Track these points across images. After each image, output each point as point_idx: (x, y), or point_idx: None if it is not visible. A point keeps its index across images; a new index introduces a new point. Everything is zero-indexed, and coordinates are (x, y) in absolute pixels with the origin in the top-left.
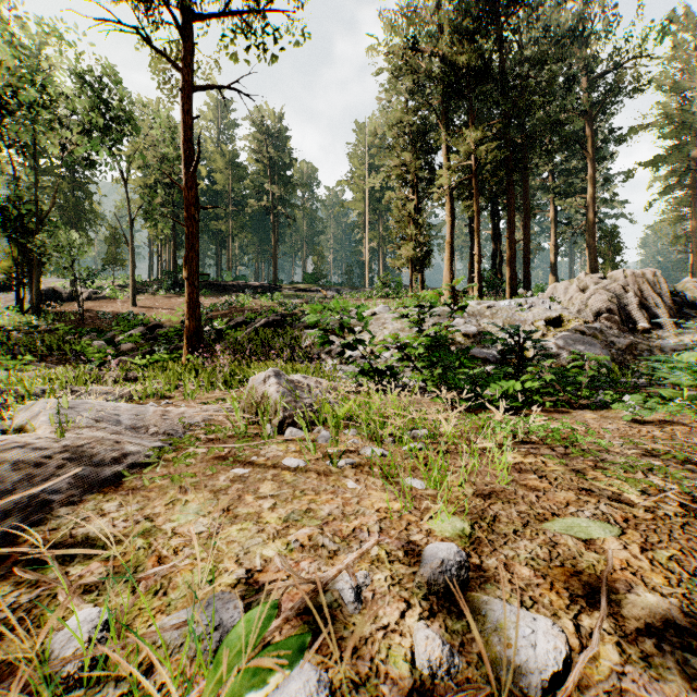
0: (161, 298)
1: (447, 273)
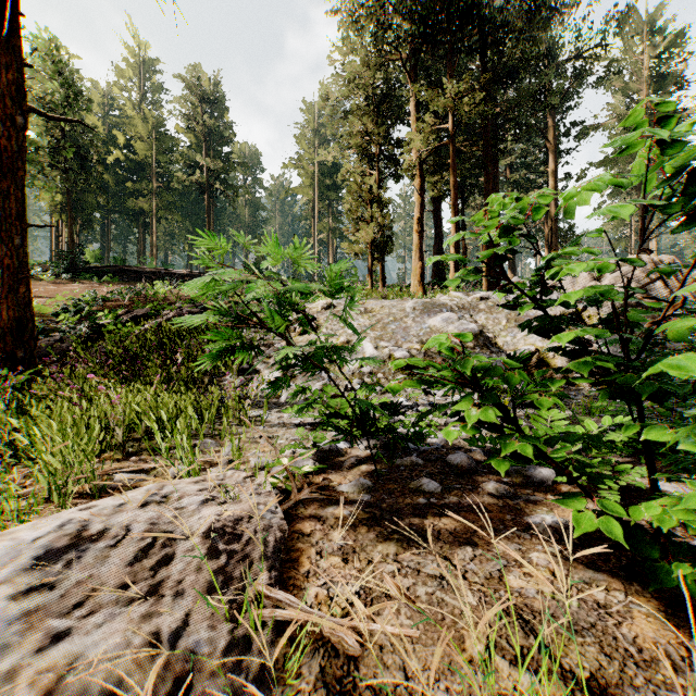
0: (45, 284)
1: (415, 261)
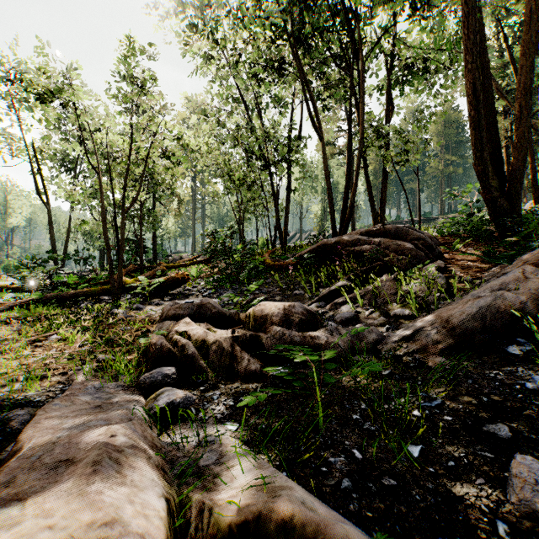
0: None
1: None
